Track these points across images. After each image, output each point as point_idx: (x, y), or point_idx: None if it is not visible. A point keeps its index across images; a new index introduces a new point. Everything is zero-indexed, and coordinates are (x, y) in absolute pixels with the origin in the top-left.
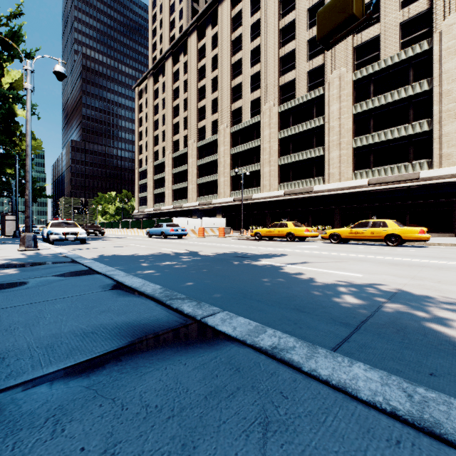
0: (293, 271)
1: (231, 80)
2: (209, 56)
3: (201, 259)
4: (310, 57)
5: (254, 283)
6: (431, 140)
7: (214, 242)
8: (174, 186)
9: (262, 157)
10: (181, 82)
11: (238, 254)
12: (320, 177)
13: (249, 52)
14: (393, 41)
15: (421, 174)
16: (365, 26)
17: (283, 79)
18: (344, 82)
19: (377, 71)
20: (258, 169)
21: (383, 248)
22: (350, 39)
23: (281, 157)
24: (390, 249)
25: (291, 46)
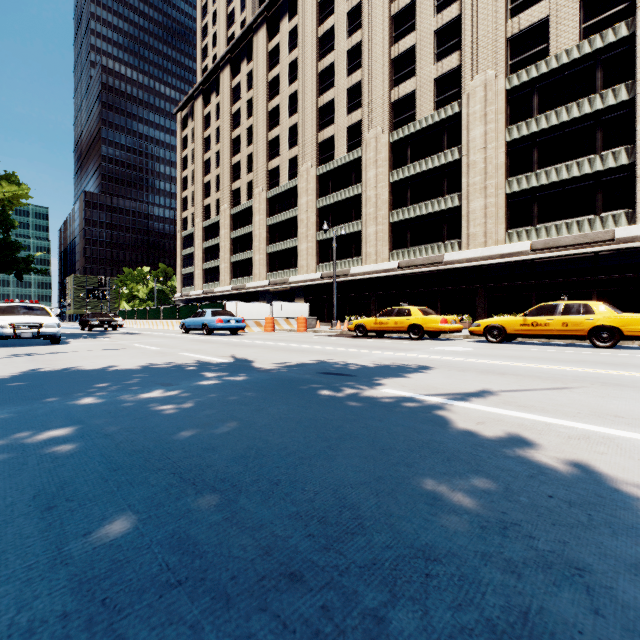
0: (489, 430)
1: (318, 96)
2: (285, 62)
3: (243, 381)
4: (438, 57)
5: (397, 525)
6: (632, 178)
7: (288, 341)
8: (234, 257)
9: (365, 211)
10: (243, 102)
11: (328, 367)
12: (455, 240)
13: (344, 53)
14: (570, 26)
15: (617, 232)
16: (526, 5)
17: (396, 92)
18: (492, 92)
19: (545, 74)
20: (359, 230)
21: (593, 351)
22: (502, 25)
23: (393, 211)
24: (609, 353)
25: (409, 41)
